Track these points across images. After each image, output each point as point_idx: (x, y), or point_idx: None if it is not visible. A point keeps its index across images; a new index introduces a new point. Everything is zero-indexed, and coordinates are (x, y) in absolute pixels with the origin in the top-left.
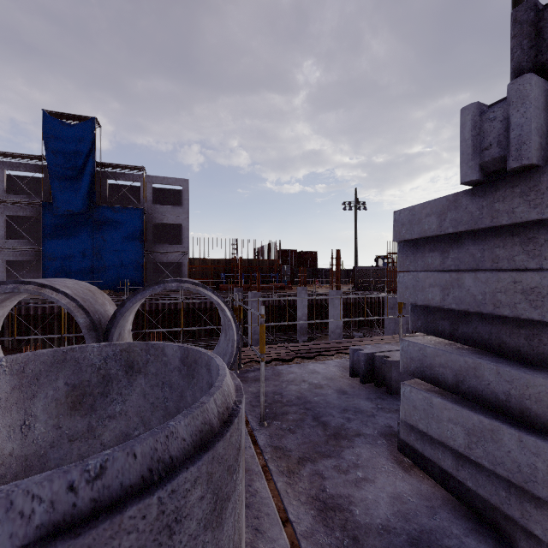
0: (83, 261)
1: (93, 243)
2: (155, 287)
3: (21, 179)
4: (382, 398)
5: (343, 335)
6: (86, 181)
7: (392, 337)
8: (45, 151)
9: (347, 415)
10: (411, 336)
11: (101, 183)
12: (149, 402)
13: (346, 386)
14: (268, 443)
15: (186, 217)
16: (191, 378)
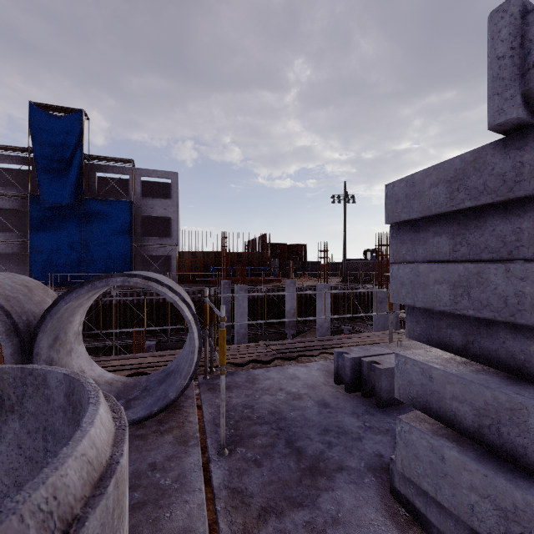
0: (71, 254)
1: (81, 236)
2: (96, 282)
3: (10, 172)
4: (370, 413)
5: (332, 327)
6: (73, 173)
7: (381, 334)
8: (32, 143)
9: (327, 438)
10: (401, 332)
11: (89, 176)
12: (25, 455)
13: (329, 396)
14: (224, 484)
15: (175, 210)
16: (76, 425)
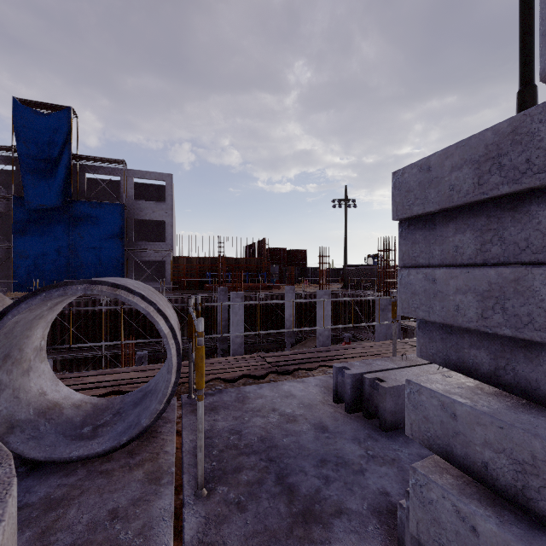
0: (58, 259)
1: (69, 240)
2: (52, 290)
3: None
4: (373, 438)
5: (333, 335)
6: (60, 174)
7: (384, 344)
8: (16, 142)
9: (325, 471)
10: (405, 342)
11: (78, 177)
12: None
13: (327, 418)
14: (198, 537)
15: (169, 213)
16: None
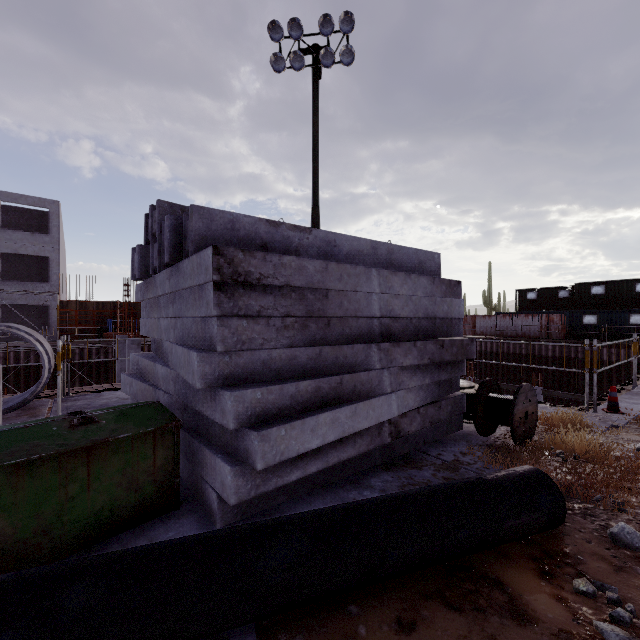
0: None
1: None
2: None
3: None
4: None
5: None
6: None
7: None
8: None
9: None
10: None
11: None
12: None
13: None
14: None
15: (55, 248)
16: None
